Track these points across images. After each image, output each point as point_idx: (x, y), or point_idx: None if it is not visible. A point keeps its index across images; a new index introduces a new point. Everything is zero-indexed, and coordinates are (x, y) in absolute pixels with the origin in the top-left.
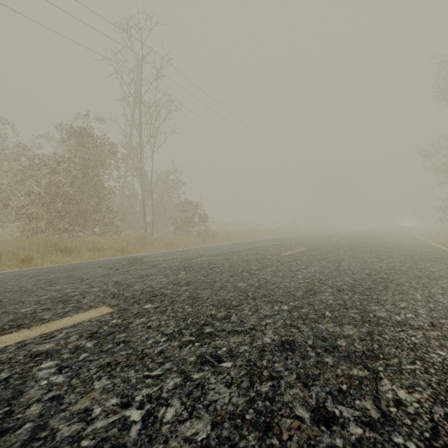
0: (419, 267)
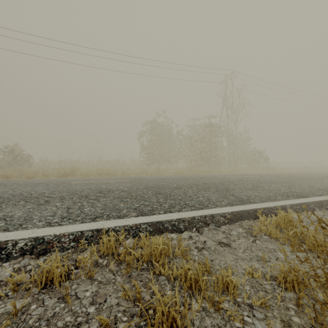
0: None
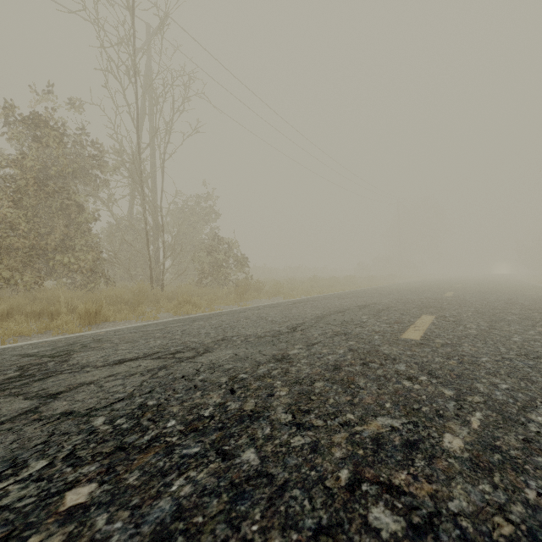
0: None
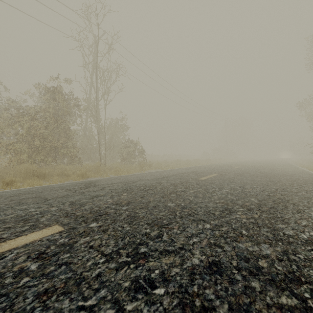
0: (305, 189)
